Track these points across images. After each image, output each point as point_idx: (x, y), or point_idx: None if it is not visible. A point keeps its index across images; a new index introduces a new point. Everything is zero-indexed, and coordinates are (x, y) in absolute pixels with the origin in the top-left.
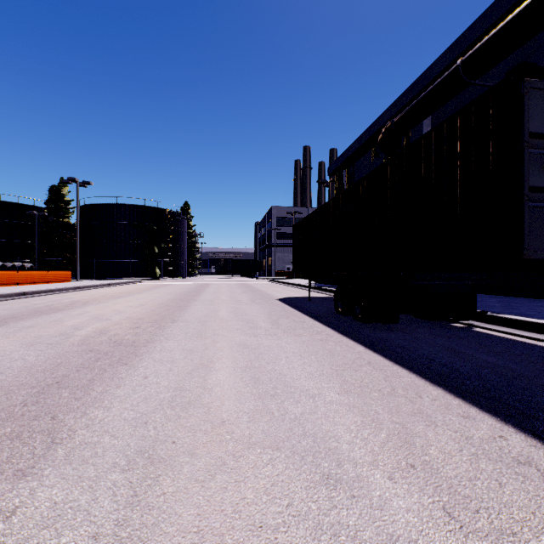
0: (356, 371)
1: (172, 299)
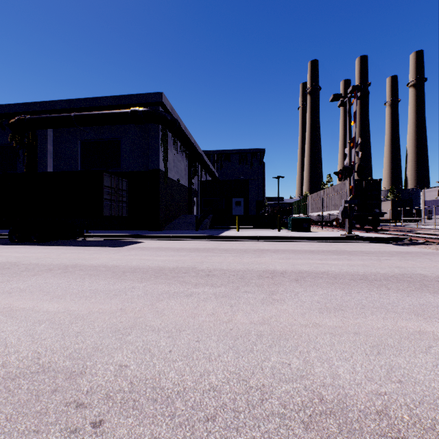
0: (63, 248)
1: None
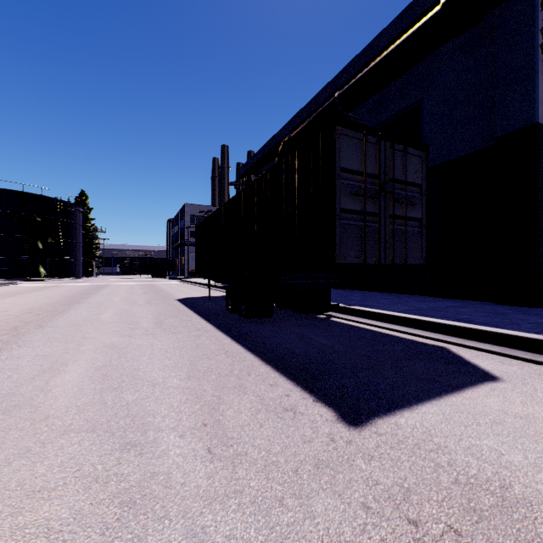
0: (210, 359)
1: (49, 303)
